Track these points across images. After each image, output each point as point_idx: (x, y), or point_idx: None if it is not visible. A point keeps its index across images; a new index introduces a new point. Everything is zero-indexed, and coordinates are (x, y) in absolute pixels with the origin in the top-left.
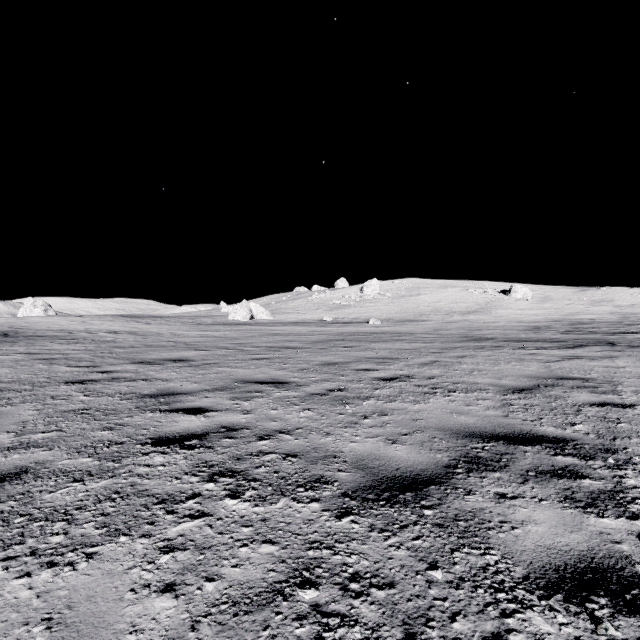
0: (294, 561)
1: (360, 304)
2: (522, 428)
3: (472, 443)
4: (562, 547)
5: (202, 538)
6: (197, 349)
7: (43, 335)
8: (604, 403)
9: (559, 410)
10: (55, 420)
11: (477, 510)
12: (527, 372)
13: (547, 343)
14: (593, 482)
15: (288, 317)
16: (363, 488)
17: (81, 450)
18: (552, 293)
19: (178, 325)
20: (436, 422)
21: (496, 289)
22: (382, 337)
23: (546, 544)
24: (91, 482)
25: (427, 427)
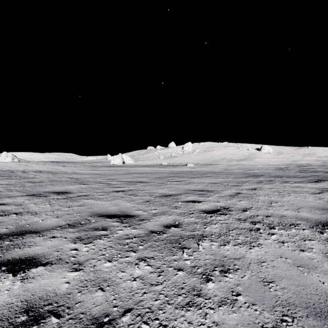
0: None
1: (182, 155)
2: None
3: None
4: None
5: None
6: (81, 183)
7: None
8: None
9: None
10: None
11: None
12: (311, 203)
13: (297, 178)
14: None
15: (143, 162)
16: None
17: None
18: (283, 150)
19: (80, 167)
20: (294, 289)
21: (253, 148)
22: (197, 174)
23: None
24: None
25: (291, 304)
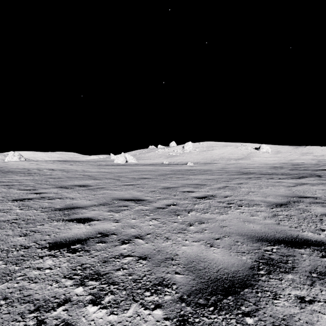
0: None
1: (182, 155)
2: (292, 233)
3: (263, 246)
4: None
5: None
6: (94, 179)
7: (13, 171)
8: None
9: (309, 219)
10: None
11: (288, 317)
12: (280, 193)
13: (284, 175)
14: None
15: (145, 161)
16: (195, 292)
17: None
18: (281, 149)
19: (87, 166)
20: (236, 229)
21: (252, 147)
22: (195, 172)
23: None
24: None
25: (231, 233)
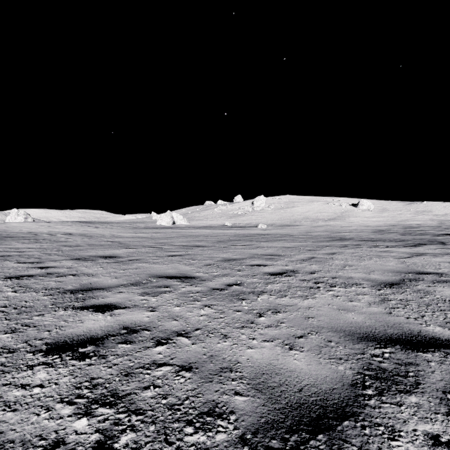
0: None
1: (251, 213)
2: (411, 328)
3: (370, 349)
4: None
5: None
6: (127, 247)
7: (13, 236)
8: None
9: (434, 306)
10: None
11: None
12: (389, 267)
13: (393, 242)
14: None
15: (200, 223)
16: (264, 426)
17: None
18: (388, 206)
19: (119, 229)
20: (327, 321)
21: (348, 203)
22: (268, 238)
23: None
24: None
25: (320, 327)
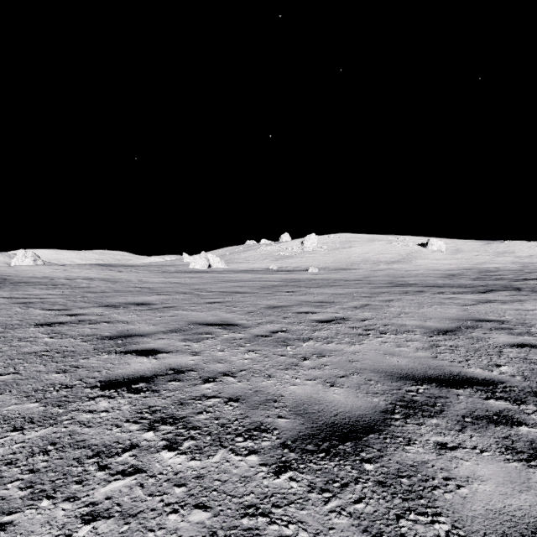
0: (226, 533)
1: (301, 255)
2: (451, 370)
3: (406, 386)
4: (515, 512)
5: (130, 502)
6: (159, 294)
7: (27, 281)
8: (522, 344)
9: (483, 351)
10: (15, 362)
11: (419, 464)
12: (448, 315)
13: (462, 288)
14: (530, 429)
15: (240, 266)
16: (302, 437)
17: (30, 394)
18: (463, 246)
19: (146, 273)
20: (371, 364)
21: (415, 242)
22: (320, 283)
23: (497, 508)
24: (30, 431)
25: (363, 369)
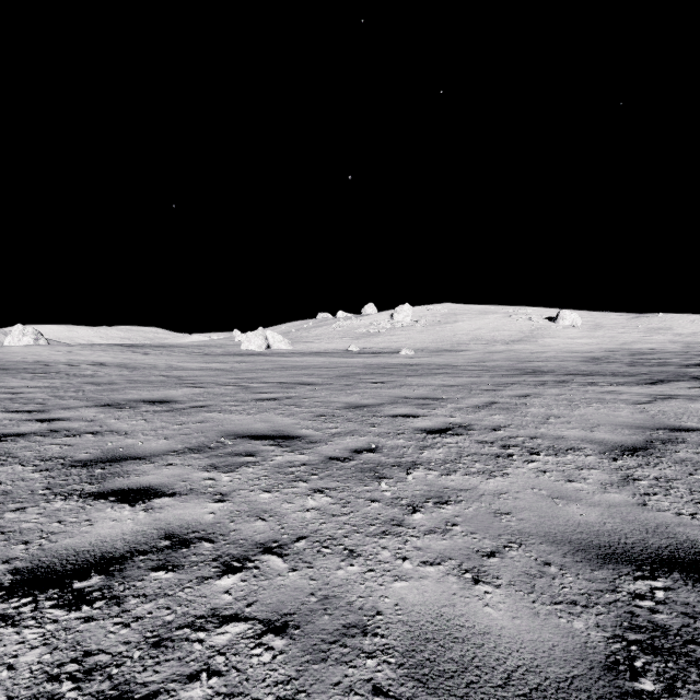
0: None
1: (390, 332)
2: (689, 535)
3: (625, 580)
4: None
5: None
6: (190, 386)
7: (10, 368)
8: None
9: None
10: None
11: None
12: (621, 419)
13: (619, 377)
14: None
15: (309, 347)
16: None
17: None
18: (603, 320)
19: (181, 356)
20: (535, 520)
21: (541, 315)
22: (418, 370)
23: None
24: None
25: (524, 533)
